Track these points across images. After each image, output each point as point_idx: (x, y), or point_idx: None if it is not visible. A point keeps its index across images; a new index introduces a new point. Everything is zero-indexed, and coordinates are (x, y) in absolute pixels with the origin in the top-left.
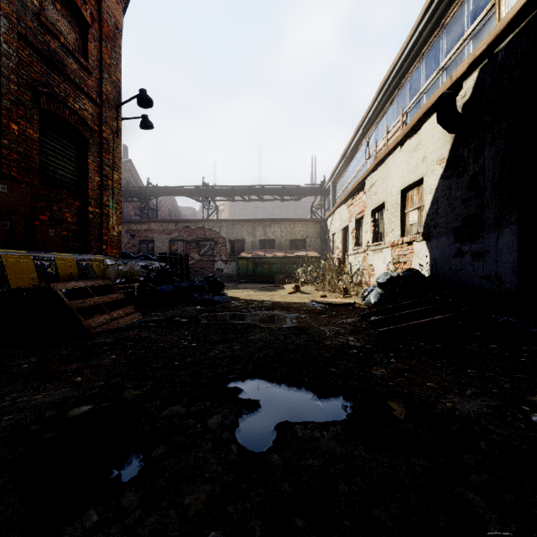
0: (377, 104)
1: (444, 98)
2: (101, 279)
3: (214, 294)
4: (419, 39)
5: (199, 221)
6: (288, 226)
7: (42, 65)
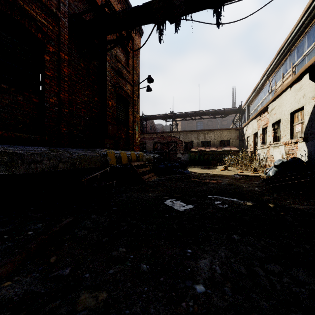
0: (276, 61)
1: (313, 67)
2: (142, 161)
3: (183, 169)
4: (303, 25)
5: (168, 132)
6: (218, 133)
7: (116, 75)
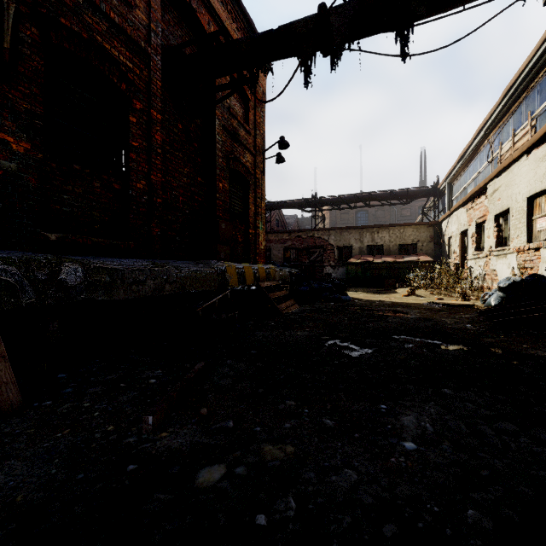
0: (501, 107)
1: None
2: (275, 281)
3: (339, 294)
4: None
5: (309, 231)
6: (397, 232)
7: (230, 140)
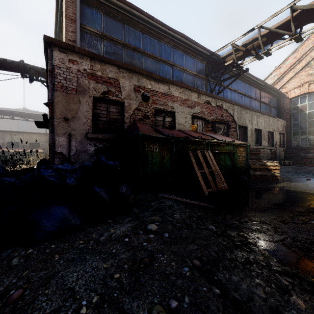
0: None
1: (43, 115)
2: None
3: None
4: None
5: None
6: (28, 136)
7: None
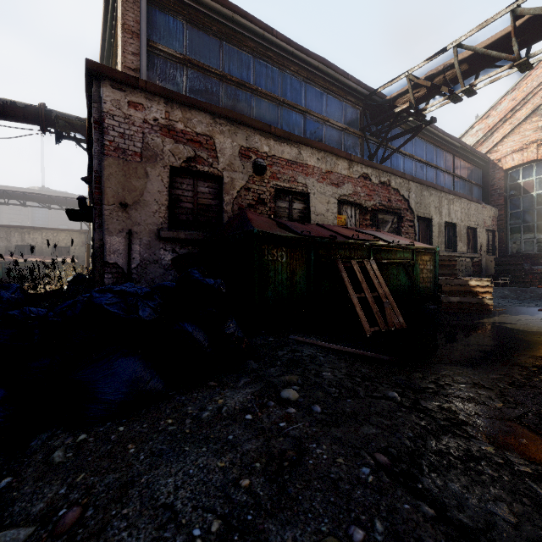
0: None
1: (79, 199)
2: None
3: None
4: None
5: None
6: (50, 235)
7: None
